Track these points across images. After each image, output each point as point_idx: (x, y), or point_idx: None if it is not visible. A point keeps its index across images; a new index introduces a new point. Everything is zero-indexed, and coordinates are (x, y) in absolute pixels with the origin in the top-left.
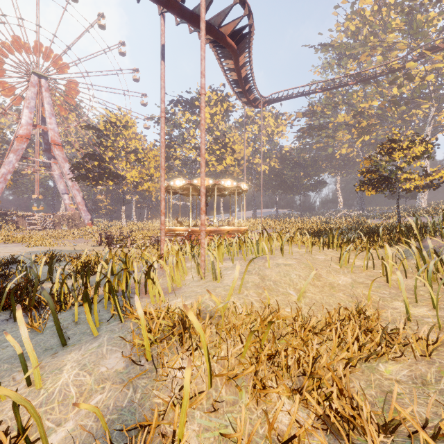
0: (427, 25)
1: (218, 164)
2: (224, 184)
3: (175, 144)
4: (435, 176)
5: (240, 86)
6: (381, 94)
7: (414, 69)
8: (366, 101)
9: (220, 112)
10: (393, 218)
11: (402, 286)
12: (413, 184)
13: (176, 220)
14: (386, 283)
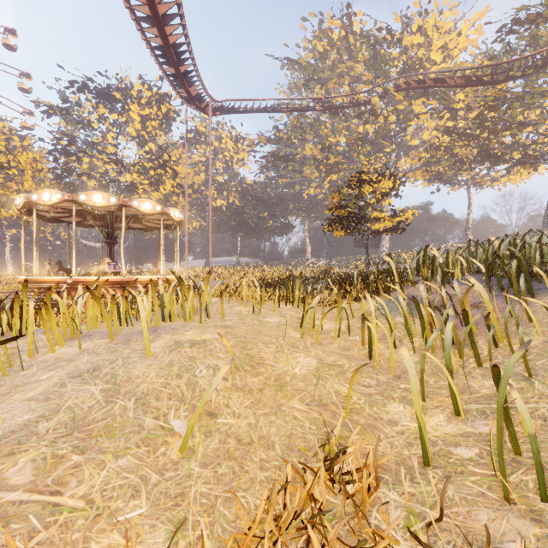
0: (389, 64)
1: (154, 190)
2: (139, 207)
3: (80, 151)
4: (402, 217)
5: (170, 61)
6: (348, 128)
7: (379, 106)
8: (334, 134)
9: (157, 116)
10: (361, 267)
11: (413, 383)
12: (382, 225)
13: (49, 265)
14: (368, 360)
